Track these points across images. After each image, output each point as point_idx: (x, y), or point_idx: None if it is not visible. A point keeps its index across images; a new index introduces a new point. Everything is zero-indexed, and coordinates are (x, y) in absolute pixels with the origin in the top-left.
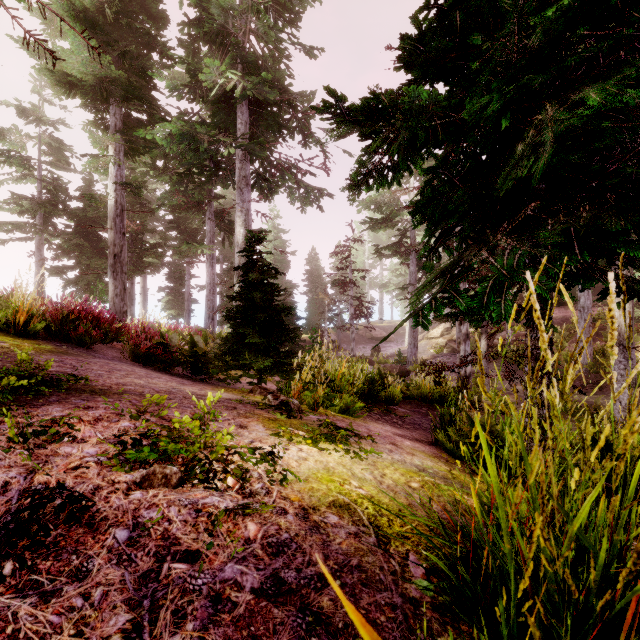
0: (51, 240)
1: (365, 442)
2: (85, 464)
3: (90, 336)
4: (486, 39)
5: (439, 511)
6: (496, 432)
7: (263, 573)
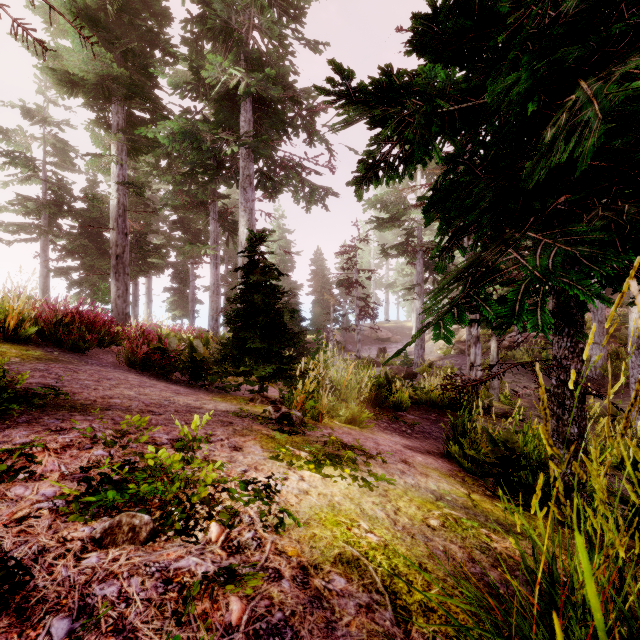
0: (56, 241)
1: (374, 462)
2: (35, 513)
3: (84, 341)
4: (515, 6)
5: (466, 562)
6: (519, 450)
7: None
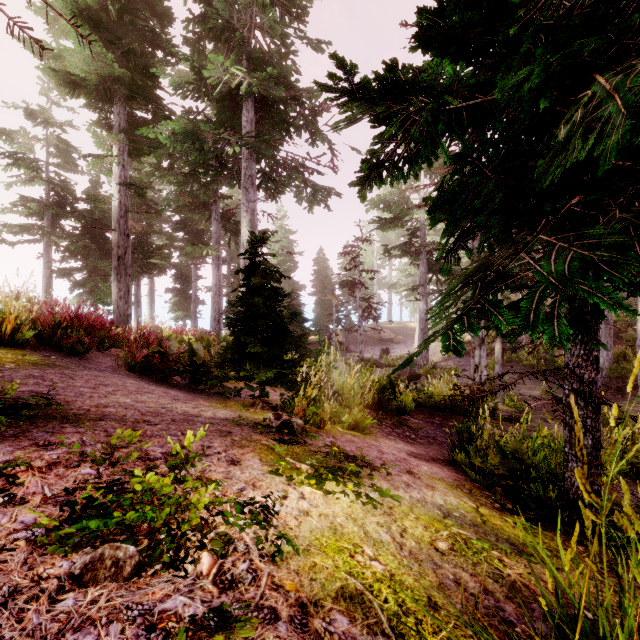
0: (59, 242)
1: (378, 474)
2: (10, 545)
3: (82, 345)
4: None
5: (478, 593)
6: (529, 461)
7: None
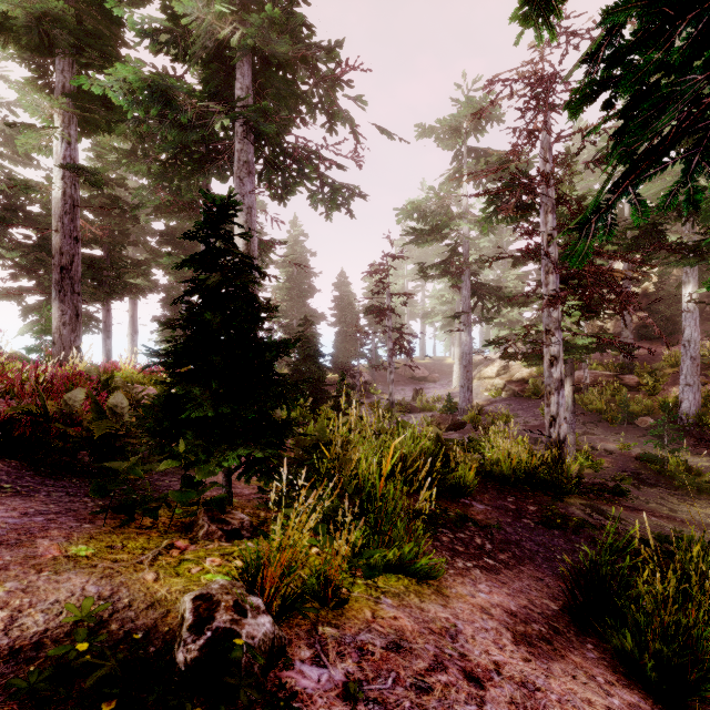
0: (10, 256)
1: None
2: None
3: None
4: None
5: None
6: None
7: None
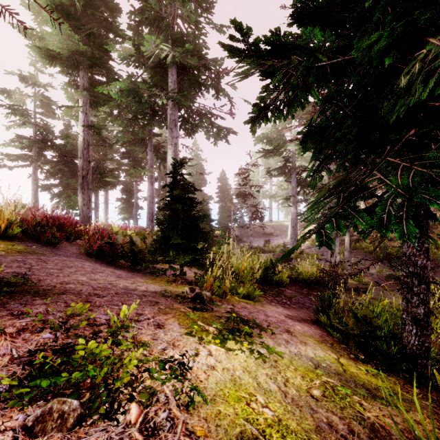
0: (43, 166)
1: (265, 333)
2: None
3: (55, 238)
4: None
5: (347, 434)
6: (375, 324)
7: None
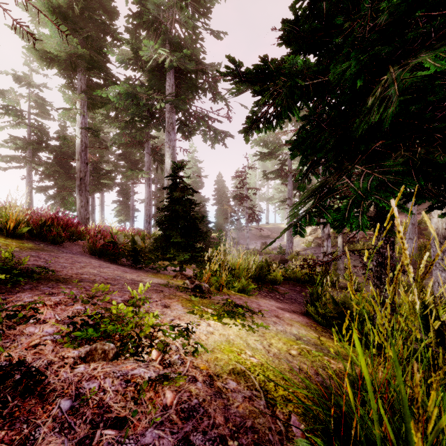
0: (37, 168)
1: (256, 316)
2: (43, 342)
3: (60, 237)
4: (347, 20)
5: (313, 375)
6: (352, 308)
7: (176, 436)
